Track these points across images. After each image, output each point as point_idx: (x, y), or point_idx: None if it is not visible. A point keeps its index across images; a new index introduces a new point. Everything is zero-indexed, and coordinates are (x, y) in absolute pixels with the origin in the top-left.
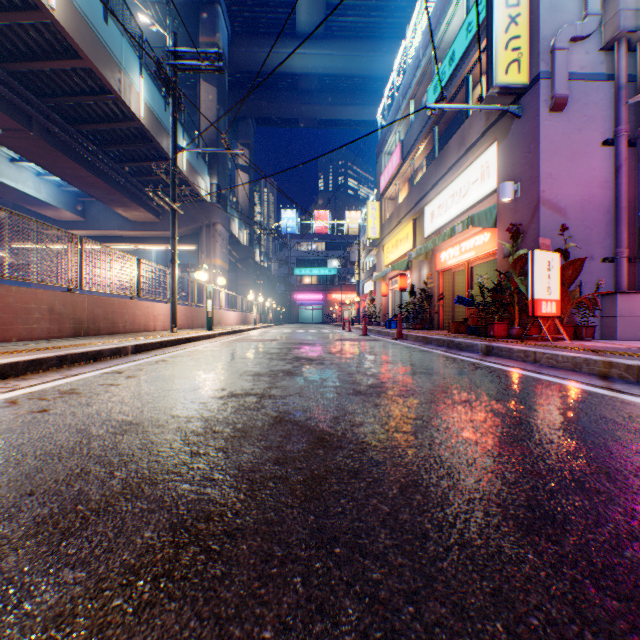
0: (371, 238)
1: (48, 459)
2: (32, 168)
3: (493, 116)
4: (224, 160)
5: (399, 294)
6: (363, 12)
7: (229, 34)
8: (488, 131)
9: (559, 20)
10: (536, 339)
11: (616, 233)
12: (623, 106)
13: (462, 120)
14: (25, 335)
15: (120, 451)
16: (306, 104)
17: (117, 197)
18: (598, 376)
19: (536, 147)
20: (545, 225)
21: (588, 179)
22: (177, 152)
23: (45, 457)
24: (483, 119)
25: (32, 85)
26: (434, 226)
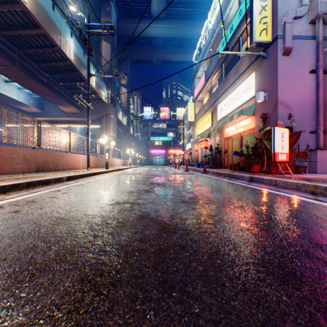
0: (190, 121)
1: (16, 239)
2: (16, 85)
3: (253, 58)
4: (114, 81)
5: (204, 150)
6: (185, 5)
7: (117, 17)
8: (250, 66)
9: (287, 8)
10: (275, 173)
11: (317, 118)
12: (320, 52)
13: (237, 60)
14: (10, 171)
15: (55, 234)
16: (156, 53)
17: (59, 100)
18: (309, 193)
19: (275, 74)
20: (280, 114)
21: (302, 90)
22: (90, 77)
23: (14, 238)
24: (248, 59)
25: (15, 42)
26: (222, 115)
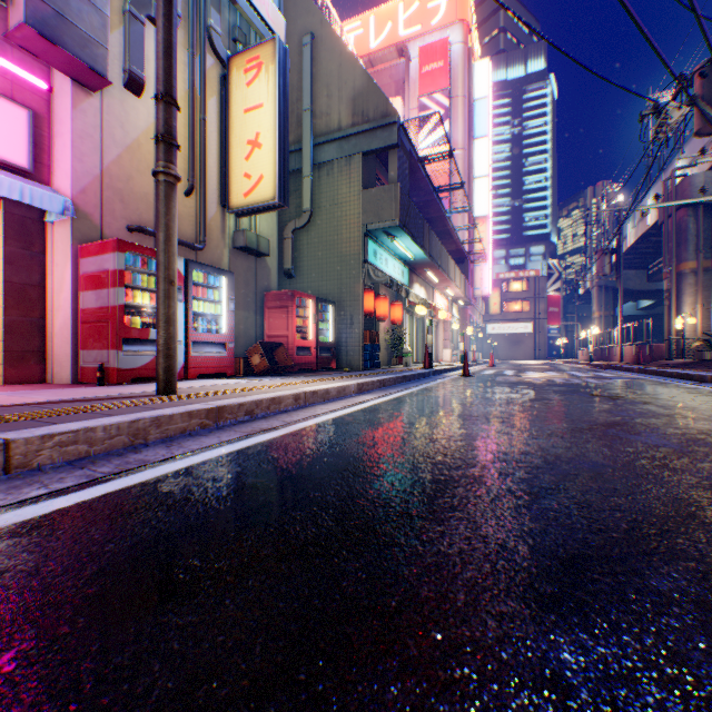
0: None
1: None
2: None
3: None
4: None
5: None
6: None
7: None
8: None
9: None
10: None
11: None
12: None
13: None
14: None
15: None
16: None
17: None
18: (181, 436)
19: None
20: None
21: None
22: None
23: None
24: None
25: None
26: None
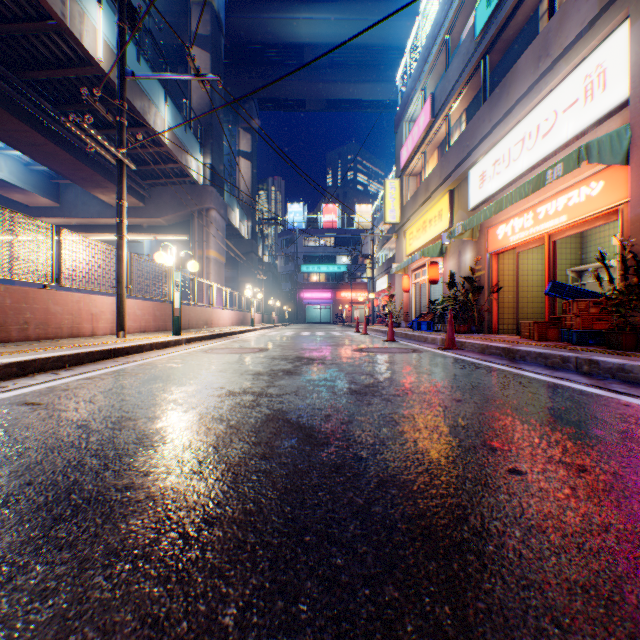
0: (390, 223)
1: None
2: None
3: None
4: (220, 138)
5: (427, 288)
6: None
7: None
8: (608, 9)
9: None
10: None
11: None
12: None
13: (533, 35)
14: None
15: None
16: (313, 81)
17: (88, 174)
18: None
19: None
20: None
21: None
22: (125, 79)
23: None
24: None
25: None
26: (486, 191)
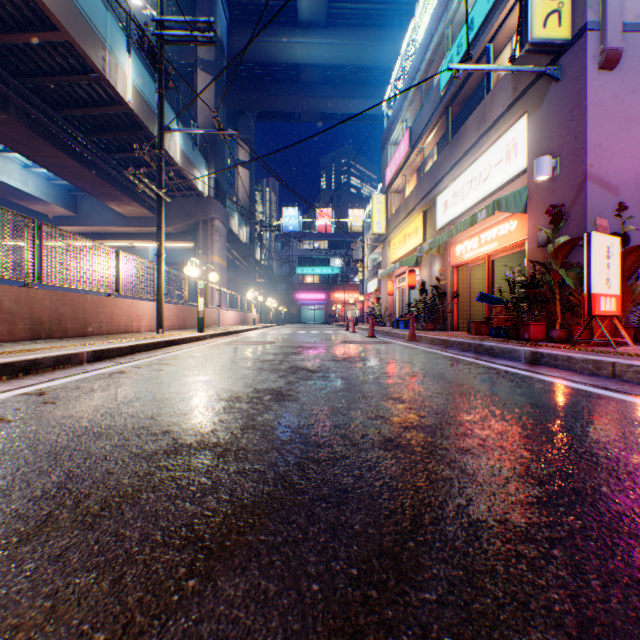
0: (376, 233)
1: None
2: (18, 159)
3: (523, 84)
4: (222, 153)
5: (407, 292)
6: None
7: (228, 22)
8: (516, 102)
9: None
10: (584, 343)
11: None
12: None
13: (480, 98)
14: None
15: None
16: (308, 97)
17: (108, 190)
18: None
19: (582, 113)
20: (593, 206)
21: None
22: (163, 133)
23: None
24: (509, 90)
25: (7, 63)
26: (448, 217)
